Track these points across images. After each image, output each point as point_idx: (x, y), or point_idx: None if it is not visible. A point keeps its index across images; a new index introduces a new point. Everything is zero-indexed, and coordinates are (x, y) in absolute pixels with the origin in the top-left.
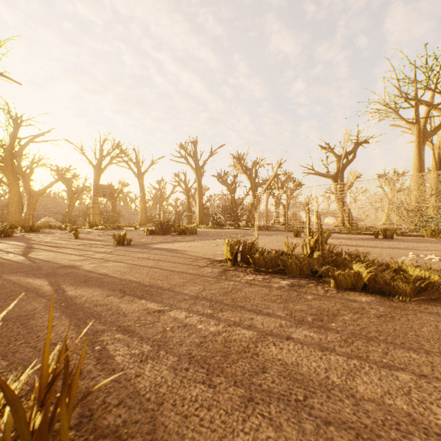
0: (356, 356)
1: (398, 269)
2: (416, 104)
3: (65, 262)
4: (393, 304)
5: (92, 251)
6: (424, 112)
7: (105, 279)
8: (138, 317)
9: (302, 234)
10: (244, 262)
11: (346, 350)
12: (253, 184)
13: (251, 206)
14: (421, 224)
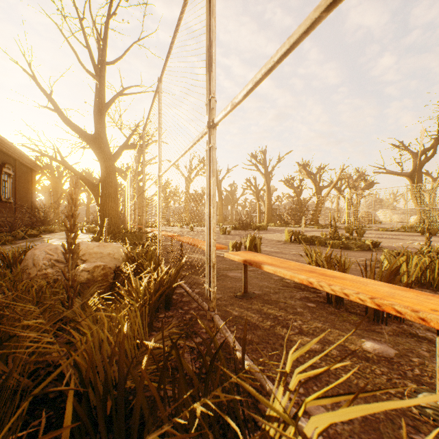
0: None
1: (364, 242)
2: None
3: None
4: (345, 250)
5: None
6: None
7: None
8: None
9: None
10: (295, 241)
11: None
12: (318, 187)
13: (315, 207)
14: None
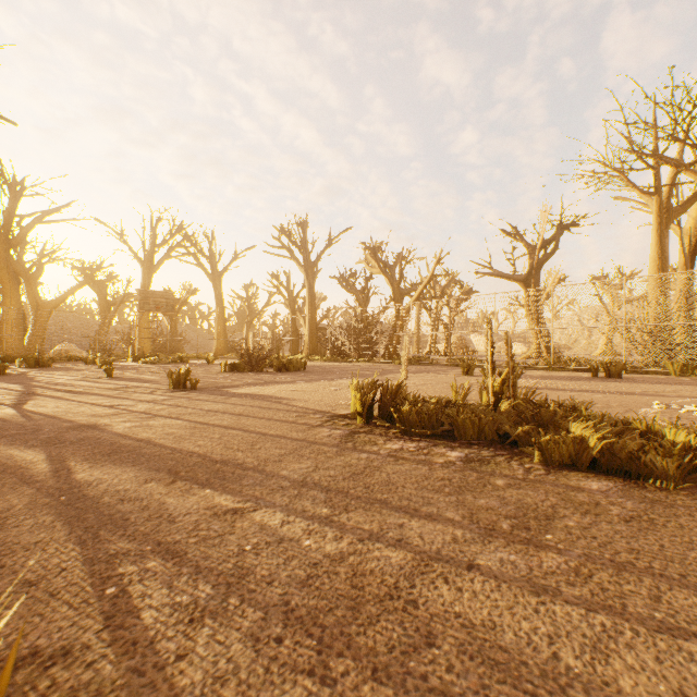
0: (603, 606)
1: (647, 430)
2: (656, 163)
3: (82, 419)
4: (648, 495)
5: (132, 400)
6: (668, 177)
7: (146, 449)
8: (196, 523)
9: (476, 371)
10: (385, 419)
11: (581, 592)
12: (397, 290)
13: (394, 325)
14: (664, 355)
